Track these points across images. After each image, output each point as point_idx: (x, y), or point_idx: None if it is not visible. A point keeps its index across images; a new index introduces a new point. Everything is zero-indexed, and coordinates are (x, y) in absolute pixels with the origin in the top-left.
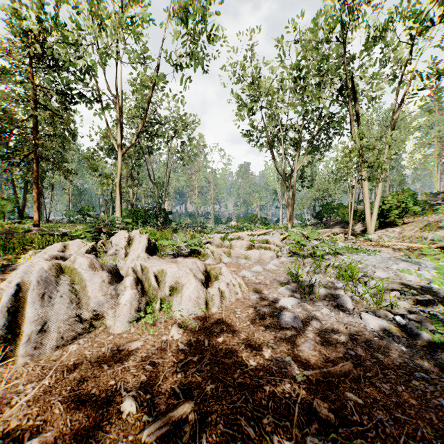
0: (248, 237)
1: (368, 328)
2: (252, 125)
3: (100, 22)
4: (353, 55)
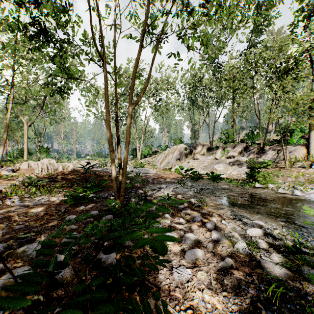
0: (88, 161)
1: (99, 170)
2: (96, 109)
3: (21, 71)
4: (137, 90)
